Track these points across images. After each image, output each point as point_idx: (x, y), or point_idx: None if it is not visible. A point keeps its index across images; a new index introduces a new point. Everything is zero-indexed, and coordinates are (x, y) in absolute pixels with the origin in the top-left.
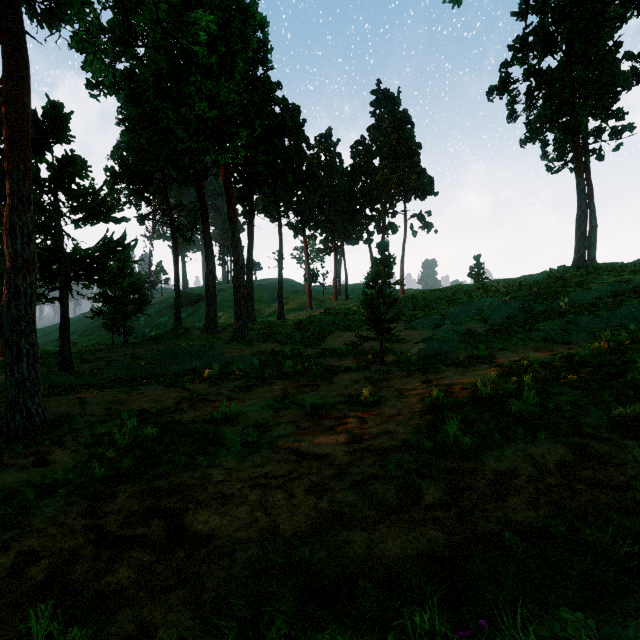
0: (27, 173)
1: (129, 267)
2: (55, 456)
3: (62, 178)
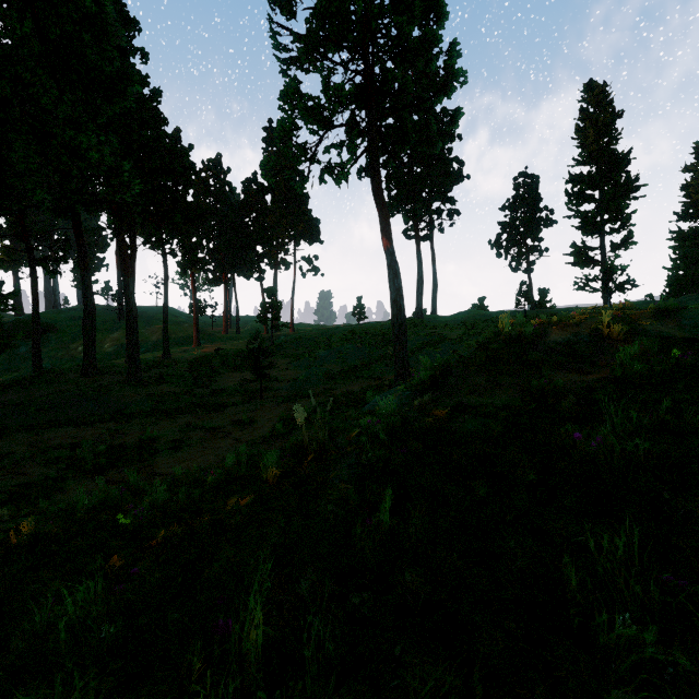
0: None
1: None
2: (32, 471)
3: None
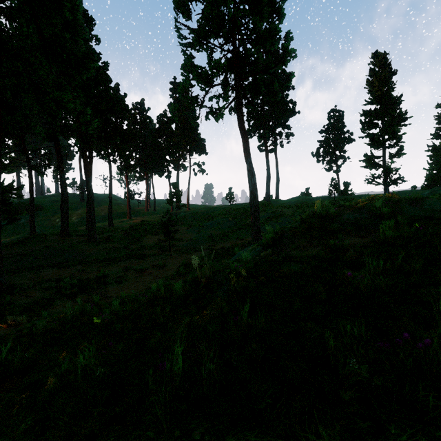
0: (0, 173)
1: None
2: (34, 295)
3: None
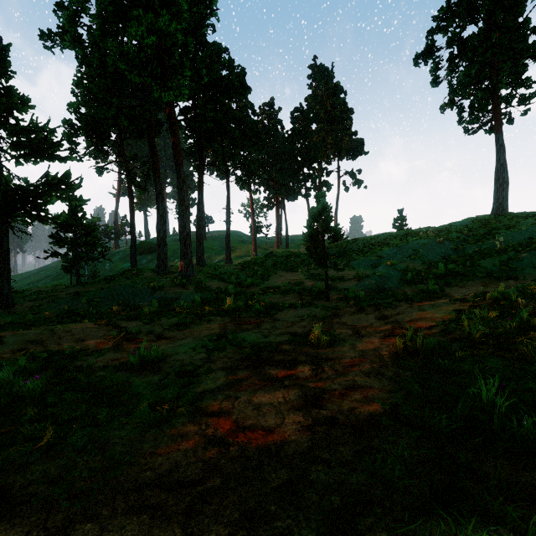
0: None
1: (83, 211)
2: None
3: None
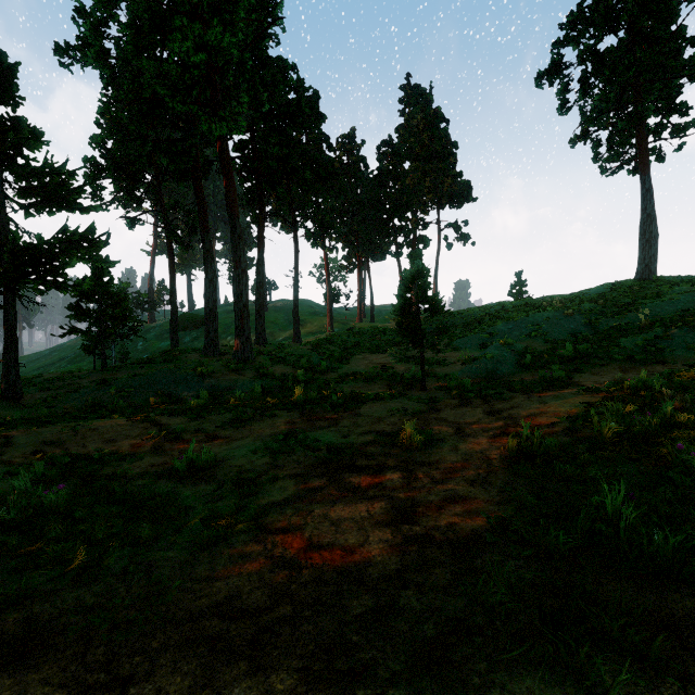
0: None
1: (109, 275)
2: None
3: (4, 148)
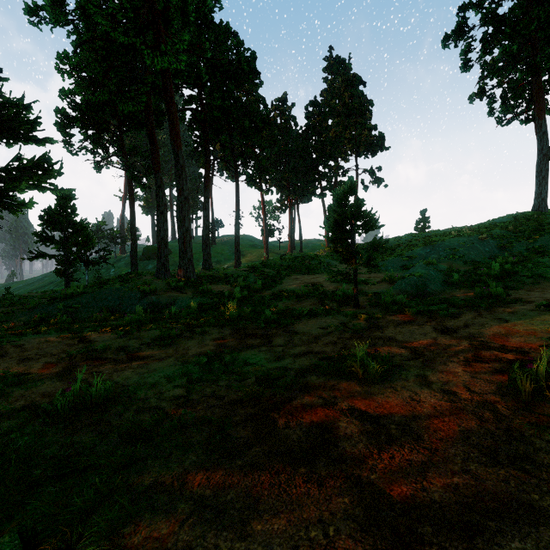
0: None
1: (73, 207)
2: None
3: None
